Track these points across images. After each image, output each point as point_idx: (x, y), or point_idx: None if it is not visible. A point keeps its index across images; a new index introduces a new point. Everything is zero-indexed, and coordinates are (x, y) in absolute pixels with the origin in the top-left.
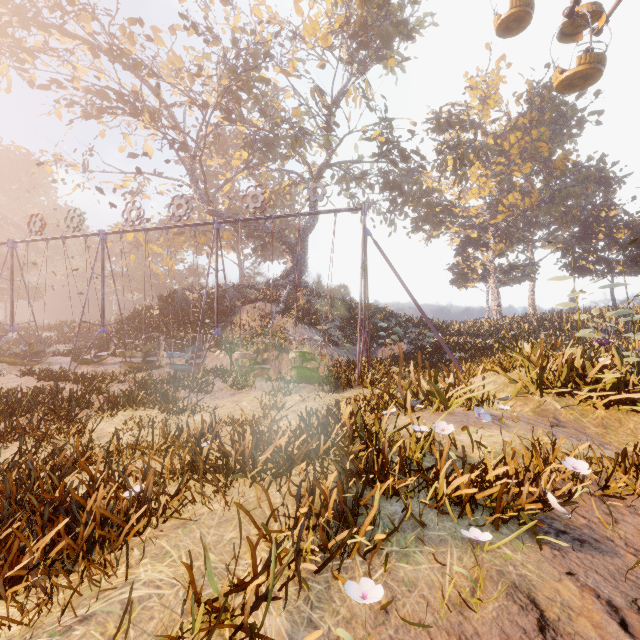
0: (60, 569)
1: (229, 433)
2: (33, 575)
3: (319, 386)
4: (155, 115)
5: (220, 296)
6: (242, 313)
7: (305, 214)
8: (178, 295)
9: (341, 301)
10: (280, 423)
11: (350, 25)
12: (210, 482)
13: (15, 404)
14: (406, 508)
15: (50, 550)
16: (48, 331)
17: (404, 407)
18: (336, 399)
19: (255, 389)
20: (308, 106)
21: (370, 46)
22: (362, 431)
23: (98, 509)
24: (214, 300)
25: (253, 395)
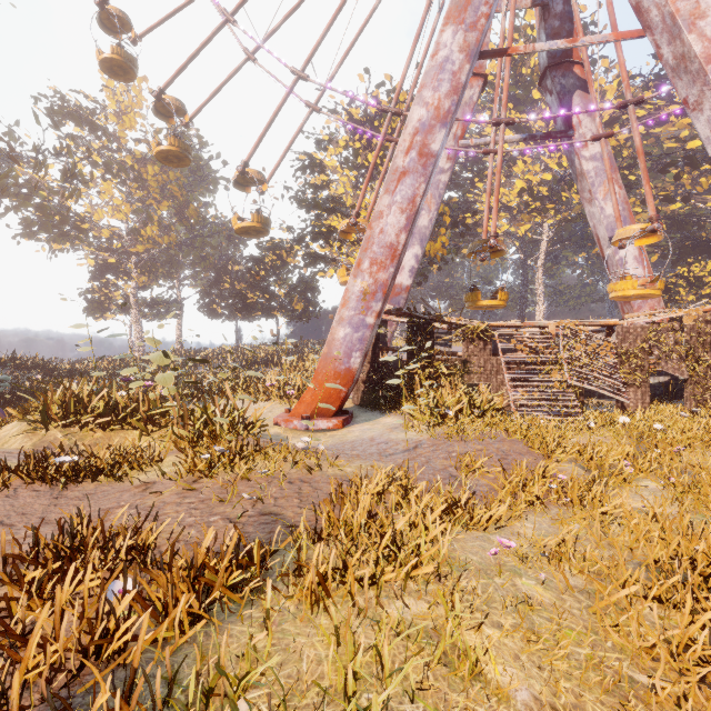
0: None
1: None
2: None
3: None
4: None
5: None
6: None
7: None
8: None
9: None
10: None
11: None
12: None
13: None
14: None
15: None
16: None
17: None
18: None
19: None
20: None
21: None
22: None
23: None
24: None
25: None
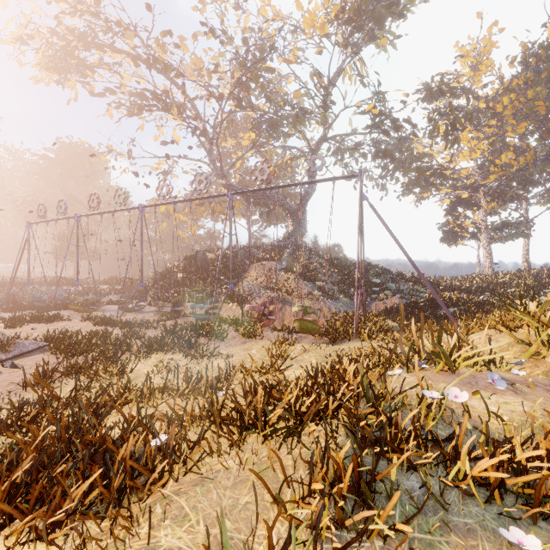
0: (93, 519)
1: (242, 383)
2: (71, 520)
3: (319, 337)
4: (181, 108)
5: (233, 256)
6: (251, 270)
7: (306, 183)
8: (199, 255)
9: (337, 259)
10: (286, 372)
11: (345, 12)
12: (225, 436)
13: (76, 345)
14: (425, 487)
15: (89, 491)
16: (103, 284)
17: (406, 365)
18: (336, 351)
19: (263, 338)
20: (307, 88)
21: (363, 29)
22: (368, 391)
23: (127, 461)
24: (228, 259)
25: (261, 344)
